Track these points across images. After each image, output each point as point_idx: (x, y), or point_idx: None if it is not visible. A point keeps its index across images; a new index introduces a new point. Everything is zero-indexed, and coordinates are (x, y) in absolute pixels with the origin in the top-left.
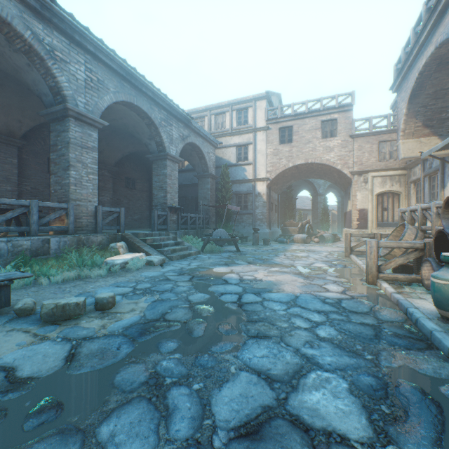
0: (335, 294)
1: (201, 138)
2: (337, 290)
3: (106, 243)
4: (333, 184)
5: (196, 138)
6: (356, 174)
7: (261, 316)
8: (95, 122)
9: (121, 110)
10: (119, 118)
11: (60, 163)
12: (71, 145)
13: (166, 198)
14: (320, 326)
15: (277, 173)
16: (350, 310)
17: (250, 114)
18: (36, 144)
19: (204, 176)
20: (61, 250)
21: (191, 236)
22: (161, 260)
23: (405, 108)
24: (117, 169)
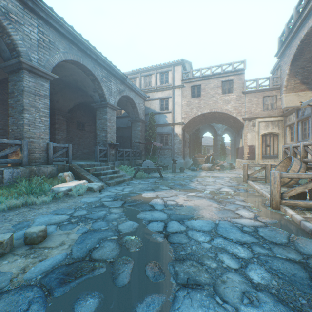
0: (249, 220)
1: (134, 92)
2: (249, 215)
3: (56, 172)
4: (228, 128)
5: (130, 92)
6: (246, 120)
7: (188, 251)
8: (46, 75)
9: (70, 68)
10: (69, 74)
11: (16, 107)
12: (25, 92)
13: (107, 136)
14: (250, 265)
15: (189, 119)
16: (270, 241)
17: (170, 76)
18: (3, 94)
19: (136, 121)
20: (14, 180)
21: (126, 166)
22: (99, 186)
23: (288, 69)
24: (70, 115)
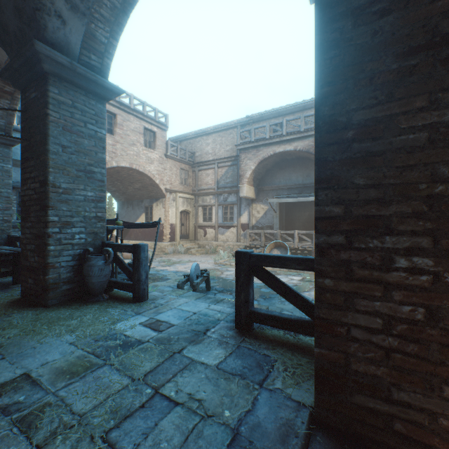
0: None
1: None
2: None
3: None
4: None
5: None
6: (169, 191)
7: None
8: None
9: None
10: None
11: None
12: None
13: (104, 204)
14: None
15: None
16: None
17: None
18: None
19: None
20: None
21: None
22: None
23: (255, 166)
24: None
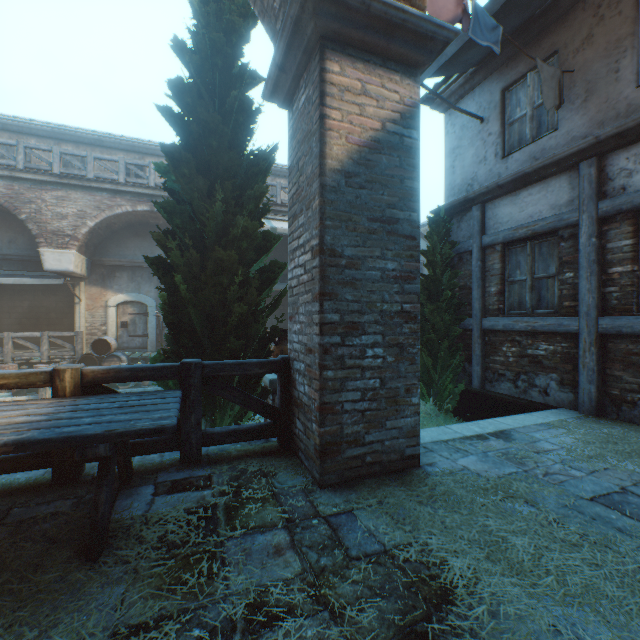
0: None
1: None
2: None
3: None
4: None
5: None
6: None
7: None
8: None
9: None
10: None
11: None
12: None
13: None
14: None
15: None
16: None
17: None
18: None
19: None
20: None
21: None
22: None
23: None
24: None
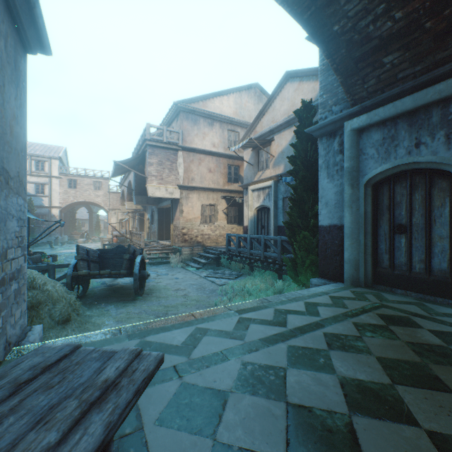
0: None
1: None
2: None
3: None
4: None
5: None
6: (111, 210)
7: None
8: None
9: None
10: None
11: None
12: None
13: None
14: None
15: (67, 204)
16: None
17: (48, 166)
18: None
19: None
20: None
21: None
22: None
23: (121, 197)
24: None
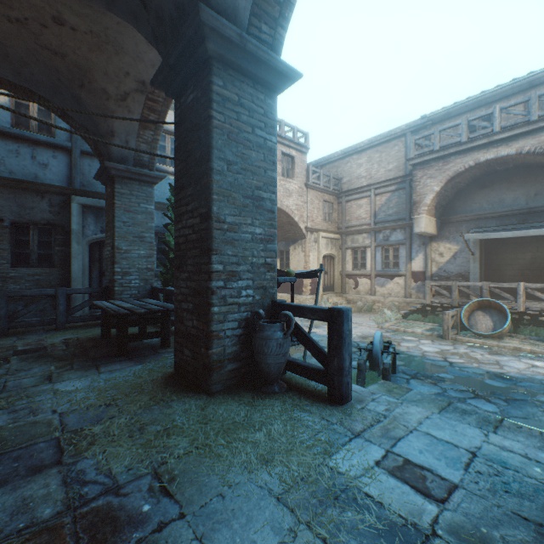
0: None
1: None
2: None
3: None
4: None
5: None
6: (309, 231)
7: None
8: None
9: None
10: None
11: None
12: None
13: (274, 245)
14: None
15: None
16: None
17: None
18: None
19: (141, 176)
20: None
21: None
22: None
23: (441, 187)
24: None
